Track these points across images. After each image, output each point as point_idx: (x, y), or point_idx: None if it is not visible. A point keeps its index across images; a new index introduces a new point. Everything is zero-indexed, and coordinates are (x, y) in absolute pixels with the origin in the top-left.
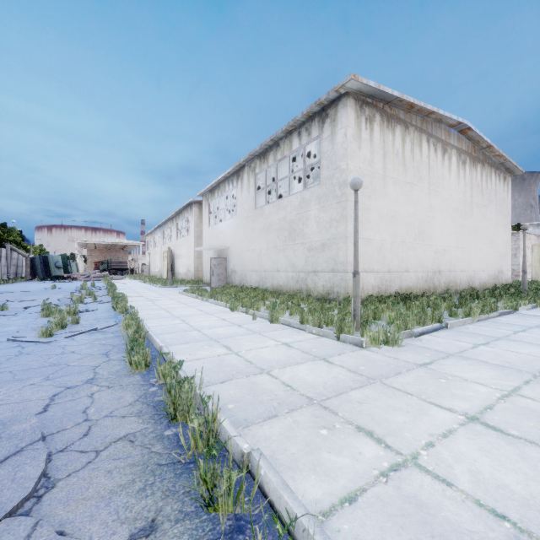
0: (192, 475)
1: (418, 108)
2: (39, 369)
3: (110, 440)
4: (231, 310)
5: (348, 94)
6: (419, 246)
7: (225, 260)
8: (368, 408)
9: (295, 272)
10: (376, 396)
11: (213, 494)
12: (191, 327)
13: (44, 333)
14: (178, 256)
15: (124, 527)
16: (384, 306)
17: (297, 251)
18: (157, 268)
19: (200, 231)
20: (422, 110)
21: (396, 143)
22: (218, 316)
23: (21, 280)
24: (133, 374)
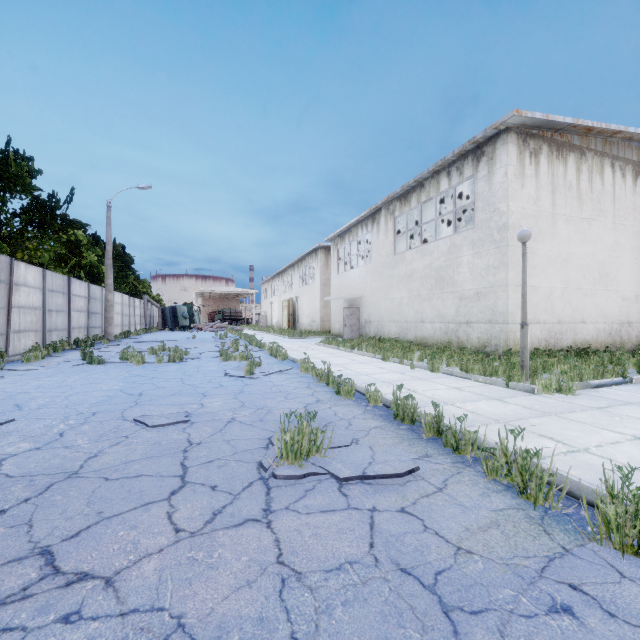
0: (434, 443)
1: (599, 130)
2: (273, 393)
3: (369, 427)
4: (383, 360)
5: (509, 130)
6: (600, 293)
7: (358, 310)
8: (546, 427)
9: (444, 323)
10: (553, 422)
11: (458, 444)
12: (358, 373)
13: (248, 372)
14: (300, 306)
15: (413, 454)
16: (554, 360)
17: (446, 301)
18: (275, 318)
19: (326, 279)
20: (603, 132)
21: (569, 174)
22: (375, 365)
23: (155, 330)
24: (345, 399)
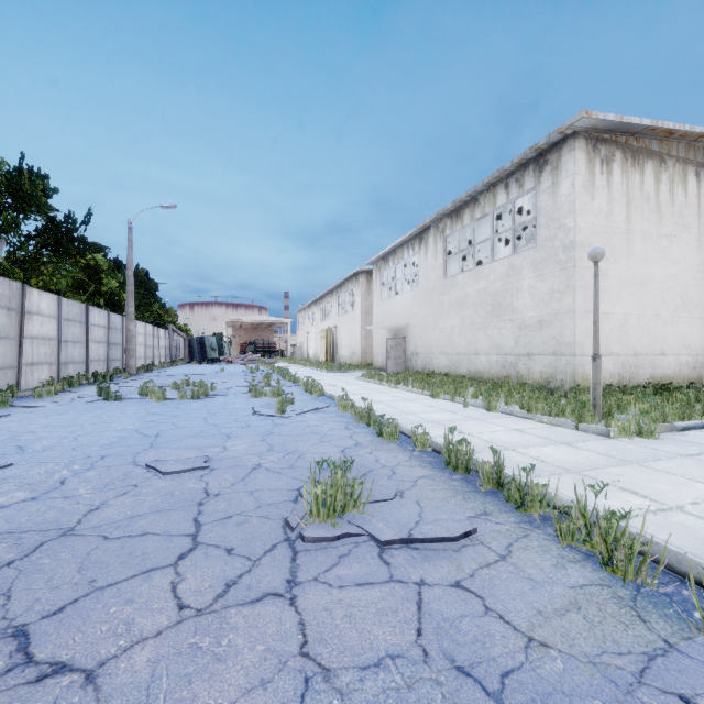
0: (494, 497)
1: (681, 133)
2: (307, 435)
3: (415, 477)
4: (432, 397)
5: (577, 134)
6: (683, 320)
7: (404, 340)
8: (628, 479)
9: (501, 355)
10: (635, 472)
11: (524, 500)
12: (403, 412)
13: (279, 410)
14: (340, 336)
15: (469, 511)
16: (630, 398)
17: (503, 330)
18: (312, 350)
19: (368, 306)
20: (687, 135)
21: (647, 184)
22: (422, 403)
23: (182, 363)
24: (388, 443)
